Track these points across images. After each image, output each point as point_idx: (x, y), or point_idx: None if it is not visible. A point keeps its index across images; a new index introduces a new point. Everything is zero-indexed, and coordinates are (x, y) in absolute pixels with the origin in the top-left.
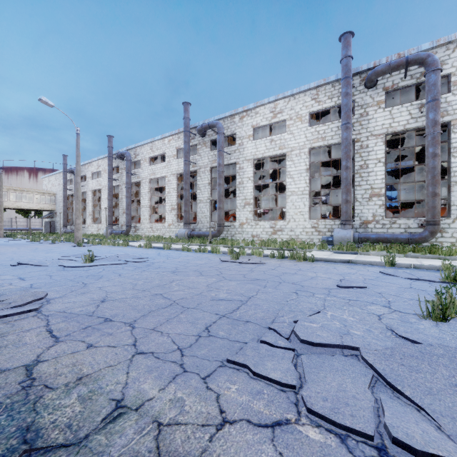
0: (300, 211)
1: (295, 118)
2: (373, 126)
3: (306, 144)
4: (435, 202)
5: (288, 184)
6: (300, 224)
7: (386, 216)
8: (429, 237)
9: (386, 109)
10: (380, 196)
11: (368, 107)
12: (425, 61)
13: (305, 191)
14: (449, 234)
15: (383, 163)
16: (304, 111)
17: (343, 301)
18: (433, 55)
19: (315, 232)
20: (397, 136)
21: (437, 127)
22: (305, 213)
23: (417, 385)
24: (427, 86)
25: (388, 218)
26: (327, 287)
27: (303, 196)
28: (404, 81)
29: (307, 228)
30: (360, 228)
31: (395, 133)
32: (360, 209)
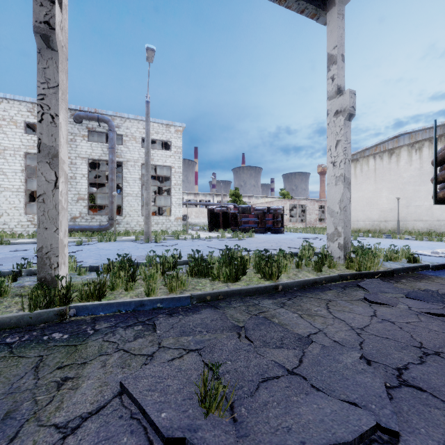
0: (16, 207)
1: (10, 121)
2: (80, 151)
3: (22, 148)
4: (113, 207)
5: (1, 180)
6: (15, 218)
7: (94, 213)
8: (110, 227)
9: (89, 142)
10: (85, 200)
11: (77, 136)
12: (108, 123)
13: (21, 189)
14: (122, 225)
15: (87, 178)
16: (20, 118)
17: (4, 254)
18: (112, 121)
19: (32, 225)
20: (97, 161)
21: (114, 164)
22: (21, 208)
23: (1, 261)
24: (109, 138)
25: (90, 215)
26: (2, 252)
27: (19, 193)
28: (99, 128)
29: (23, 221)
30: (70, 222)
31: (95, 160)
32: (70, 208)
